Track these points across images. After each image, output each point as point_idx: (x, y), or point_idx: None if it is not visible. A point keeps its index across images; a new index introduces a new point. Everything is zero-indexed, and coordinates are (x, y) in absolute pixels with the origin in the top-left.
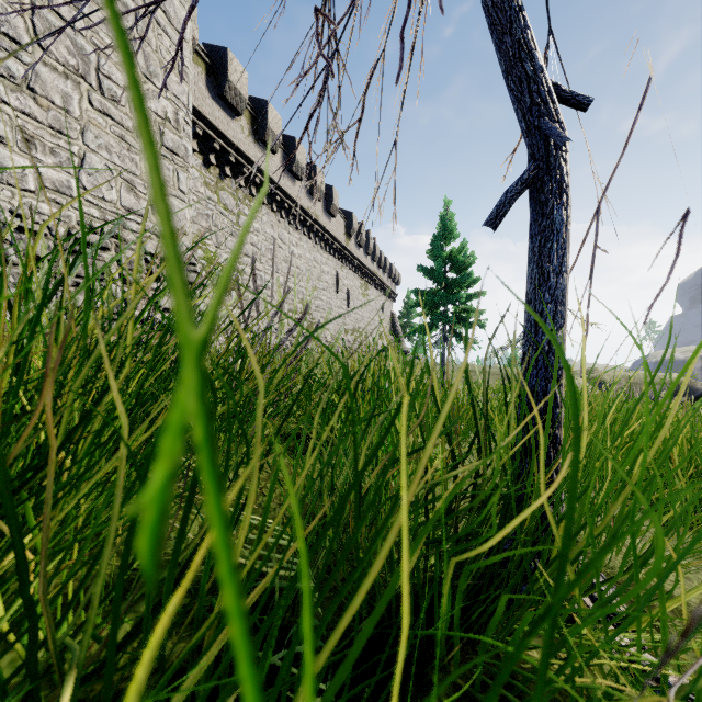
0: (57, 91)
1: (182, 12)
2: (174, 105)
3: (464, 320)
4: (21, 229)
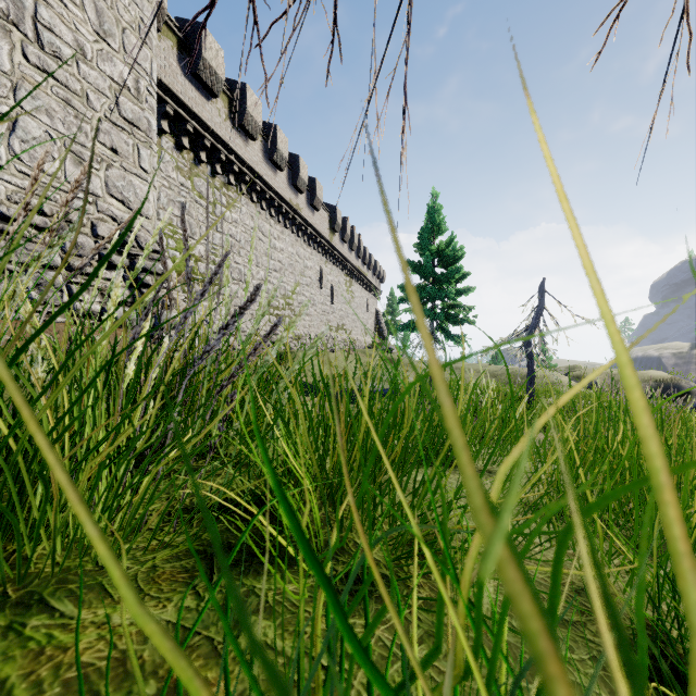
0: None
1: None
2: (135, 72)
3: (453, 317)
4: None
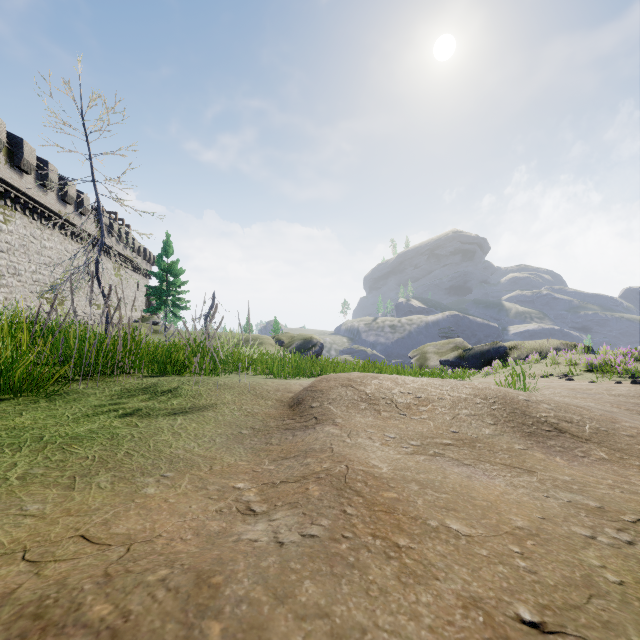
0: None
1: None
2: None
3: (177, 306)
4: None
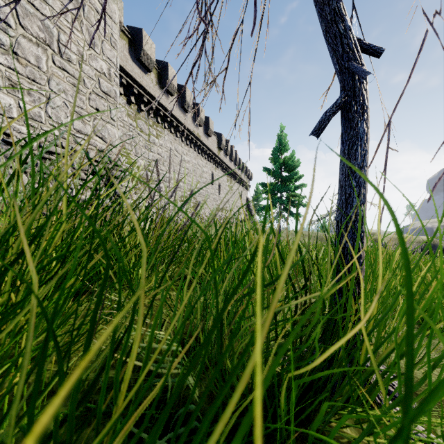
0: (32, 54)
1: (113, 5)
2: (108, 64)
3: (293, 202)
4: (8, 143)
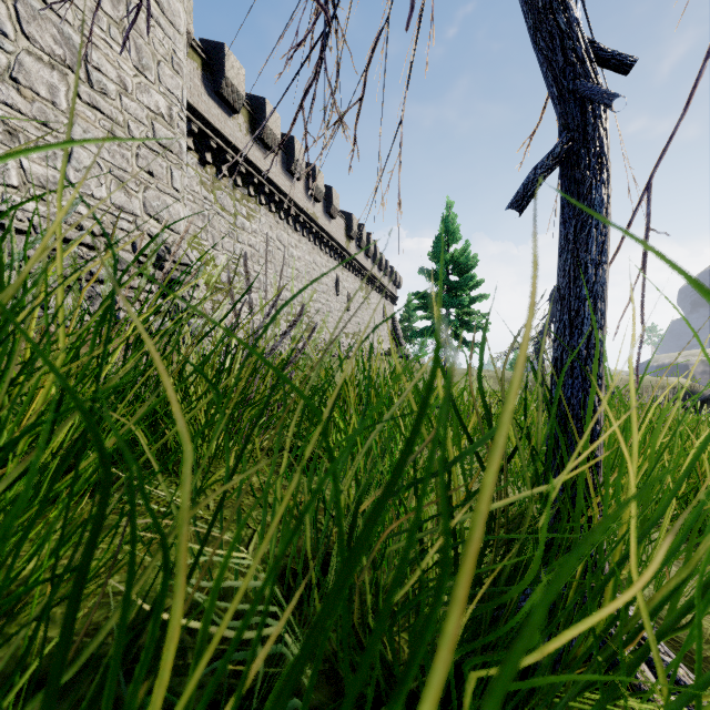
0: (42, 82)
1: (176, 4)
2: (168, 100)
3: (467, 324)
4: (3, 227)
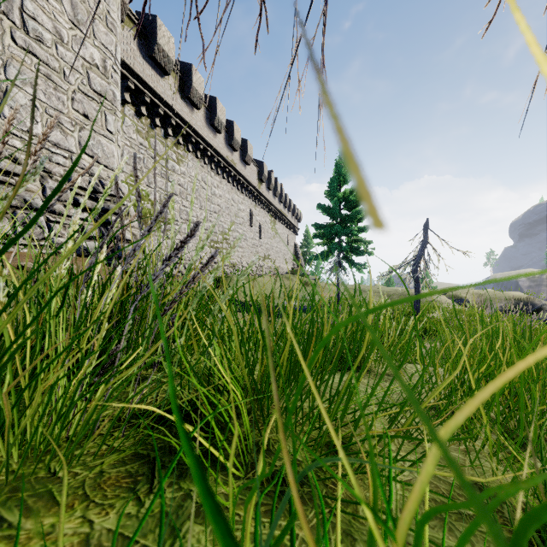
0: None
1: None
2: (102, 53)
3: (355, 249)
4: None
